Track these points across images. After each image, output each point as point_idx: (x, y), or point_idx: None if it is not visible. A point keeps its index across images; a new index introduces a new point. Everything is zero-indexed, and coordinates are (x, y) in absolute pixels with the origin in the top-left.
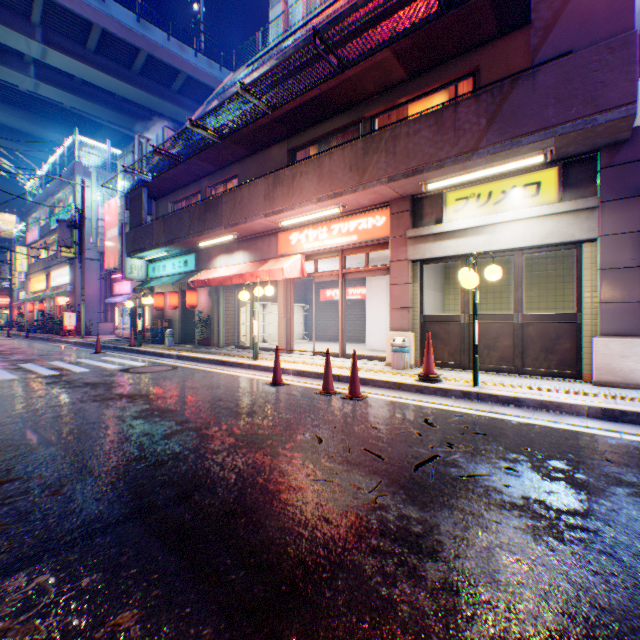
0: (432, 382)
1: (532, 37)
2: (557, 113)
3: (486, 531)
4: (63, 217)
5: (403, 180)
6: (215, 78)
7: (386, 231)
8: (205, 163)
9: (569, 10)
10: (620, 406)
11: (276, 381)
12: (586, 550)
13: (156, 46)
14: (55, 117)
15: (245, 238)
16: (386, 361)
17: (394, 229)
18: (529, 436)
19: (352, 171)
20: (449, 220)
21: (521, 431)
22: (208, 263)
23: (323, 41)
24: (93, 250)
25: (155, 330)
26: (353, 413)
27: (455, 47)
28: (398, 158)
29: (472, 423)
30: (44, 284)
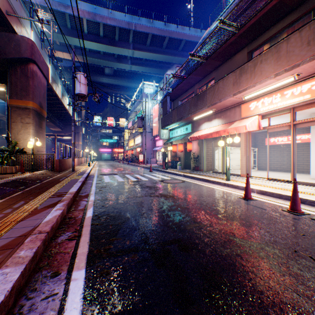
0: None
1: None
2: None
3: None
4: (138, 116)
5: None
6: (198, 37)
7: None
8: (196, 76)
9: None
10: None
11: (246, 197)
12: None
13: (172, 32)
14: (136, 78)
15: (218, 111)
16: None
17: None
18: None
19: (309, 45)
20: None
21: None
22: (197, 128)
23: None
24: (148, 128)
25: (172, 162)
26: None
27: None
28: None
29: None
30: (133, 143)
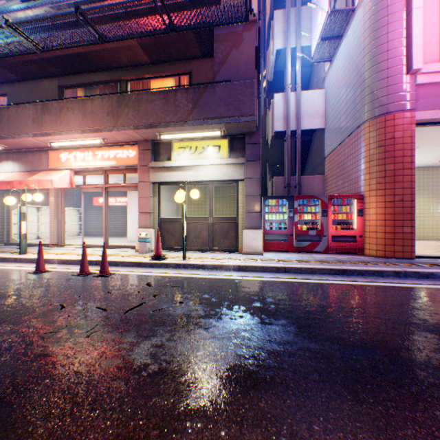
0: (160, 260)
1: (214, 66)
2: (225, 111)
3: (151, 335)
4: None
5: (145, 130)
6: None
7: (137, 161)
8: None
9: (230, 59)
10: (246, 263)
11: (40, 269)
12: (195, 332)
13: None
14: None
15: (15, 150)
16: (136, 248)
17: (142, 160)
18: (201, 284)
19: (110, 116)
20: (175, 159)
21: (199, 282)
22: None
23: (84, 16)
24: None
25: None
26: (99, 285)
27: (179, 54)
28: (142, 114)
29: (175, 281)
30: None
